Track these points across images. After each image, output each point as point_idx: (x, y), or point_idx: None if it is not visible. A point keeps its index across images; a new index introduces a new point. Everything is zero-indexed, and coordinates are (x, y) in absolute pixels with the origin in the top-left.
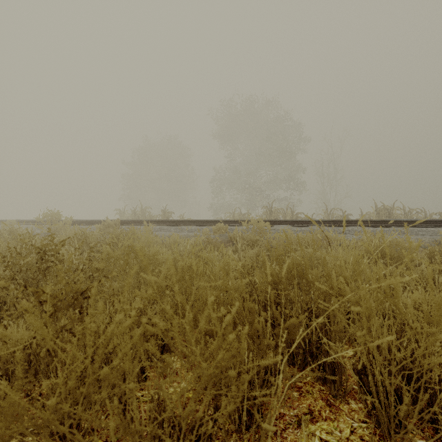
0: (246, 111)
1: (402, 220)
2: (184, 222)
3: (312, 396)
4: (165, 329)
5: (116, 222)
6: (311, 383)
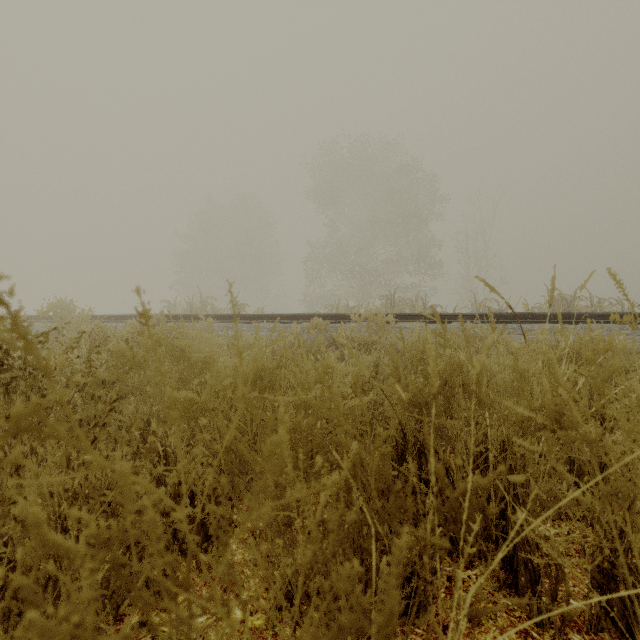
0: (356, 158)
1: (594, 313)
2: (262, 317)
3: (495, 624)
4: (214, 490)
5: (159, 317)
6: (489, 594)
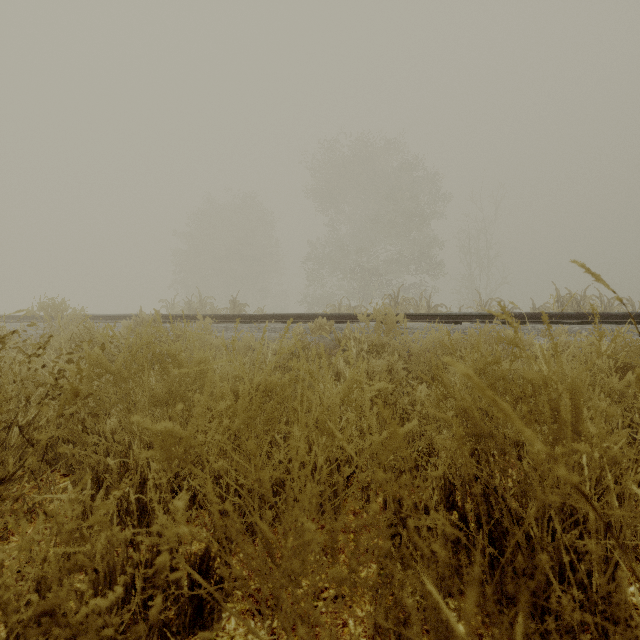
0: (357, 157)
1: (612, 313)
2: (263, 317)
3: None
4: (206, 552)
5: (155, 317)
6: None
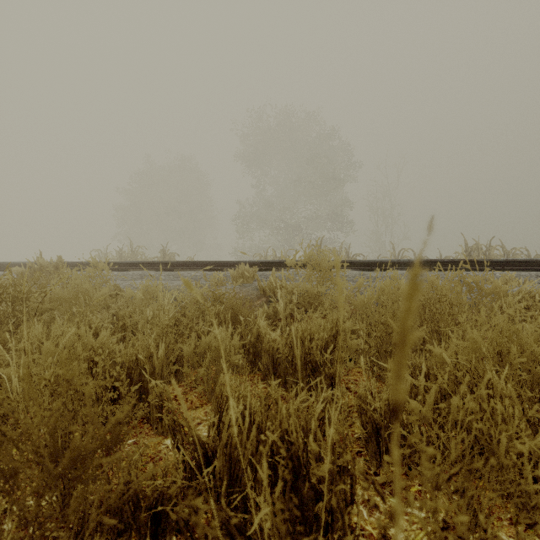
0: (281, 126)
1: None
2: (185, 264)
3: None
4: None
5: (57, 264)
6: None
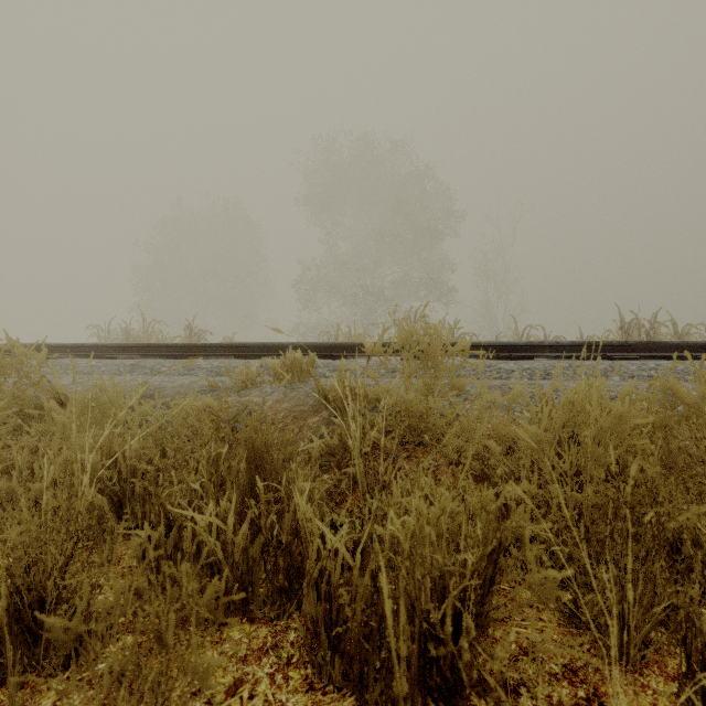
0: (359, 160)
1: None
2: (208, 348)
3: None
4: None
5: None
6: None
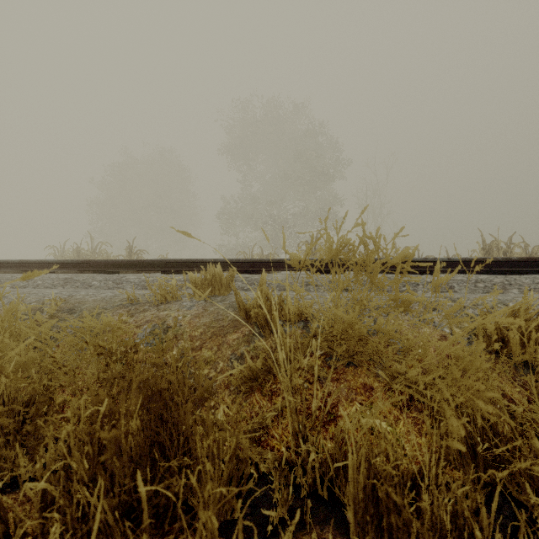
0: (268, 118)
1: None
2: (139, 264)
3: None
4: None
5: None
6: None
